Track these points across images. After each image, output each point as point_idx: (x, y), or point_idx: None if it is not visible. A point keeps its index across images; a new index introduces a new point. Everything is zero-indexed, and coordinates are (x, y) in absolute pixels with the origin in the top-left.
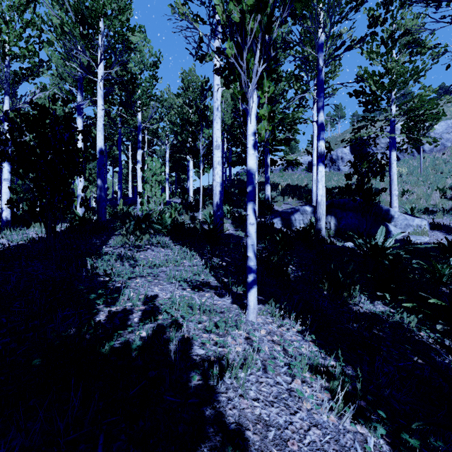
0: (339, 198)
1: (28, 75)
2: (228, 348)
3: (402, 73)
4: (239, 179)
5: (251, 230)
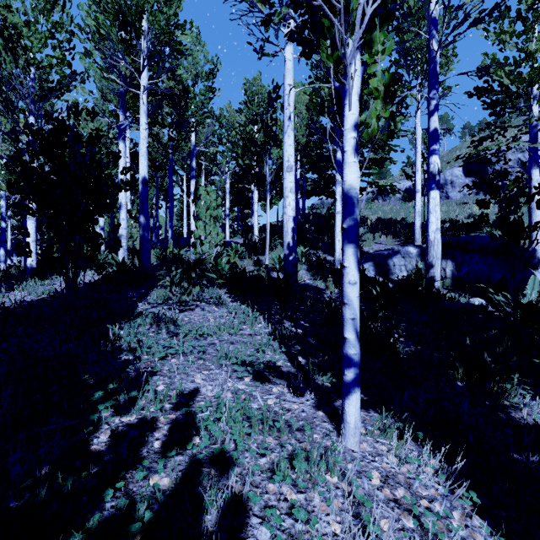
0: (451, 234)
1: (56, 89)
2: (316, 533)
3: None
4: (315, 213)
5: (350, 294)
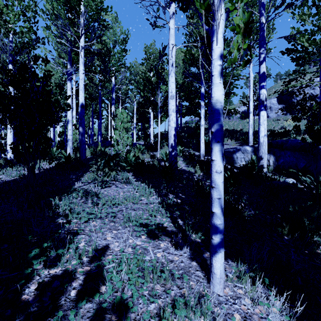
0: (271, 139)
1: (26, 47)
2: None
3: None
4: (187, 126)
5: (217, 180)
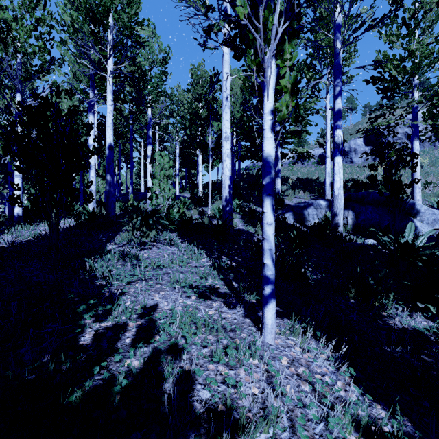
0: (354, 191)
1: (39, 71)
2: (241, 392)
3: (428, 54)
4: (247, 173)
5: (268, 231)
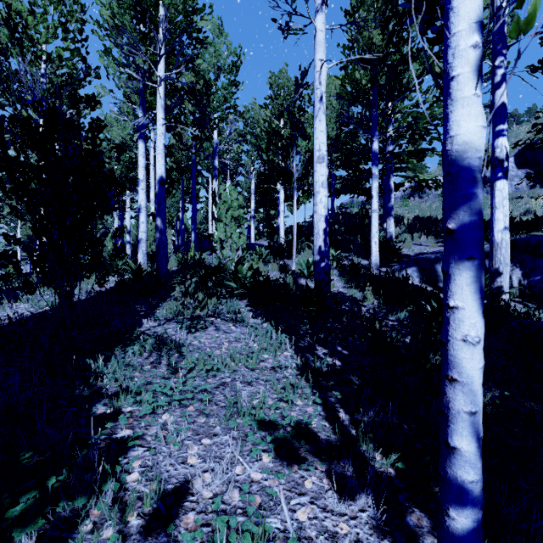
0: None
1: (67, 83)
2: None
3: None
4: (344, 213)
5: (466, 362)
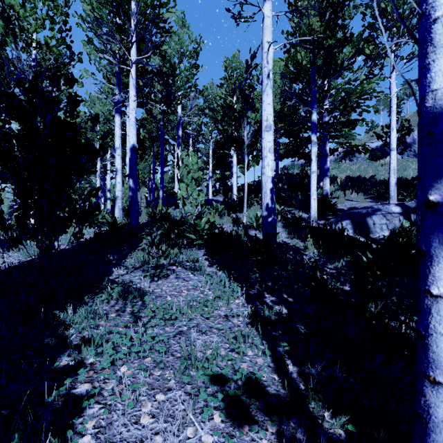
0: None
1: (53, 66)
2: None
3: None
4: (286, 173)
5: None
